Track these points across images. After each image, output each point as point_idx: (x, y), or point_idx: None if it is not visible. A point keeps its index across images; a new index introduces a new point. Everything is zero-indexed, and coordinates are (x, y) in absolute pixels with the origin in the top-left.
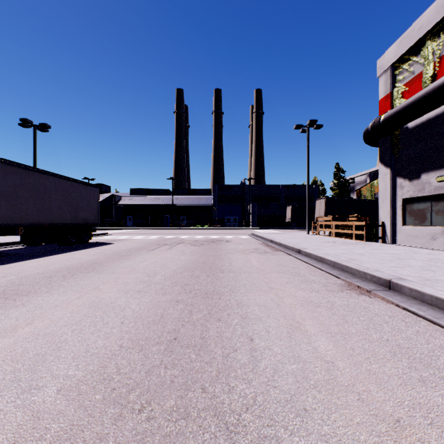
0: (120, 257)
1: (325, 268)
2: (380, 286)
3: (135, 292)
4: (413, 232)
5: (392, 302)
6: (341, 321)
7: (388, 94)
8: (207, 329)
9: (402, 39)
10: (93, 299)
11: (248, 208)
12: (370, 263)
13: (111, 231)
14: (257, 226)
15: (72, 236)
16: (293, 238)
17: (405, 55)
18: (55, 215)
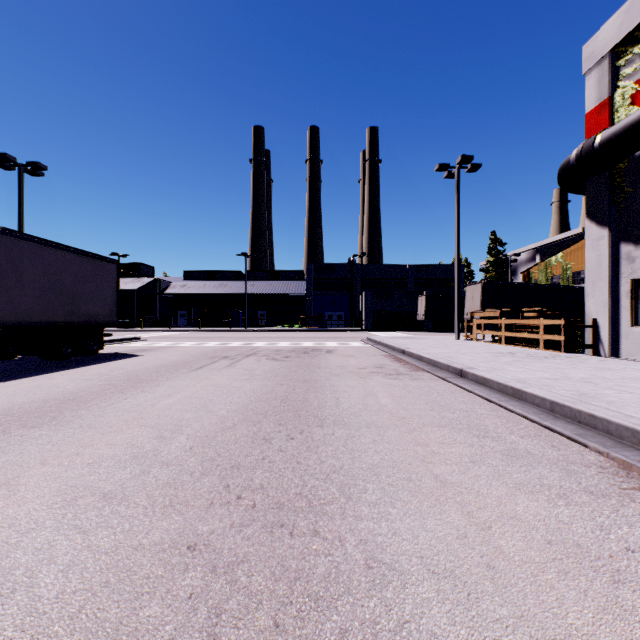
0: (132, 384)
1: (536, 416)
2: None
3: (96, 500)
4: None
5: None
6: None
7: (605, 100)
8: None
9: (634, 1)
10: None
11: (360, 299)
12: (635, 406)
13: (150, 334)
14: (372, 326)
15: (67, 344)
16: (439, 347)
17: (638, 31)
18: (31, 308)
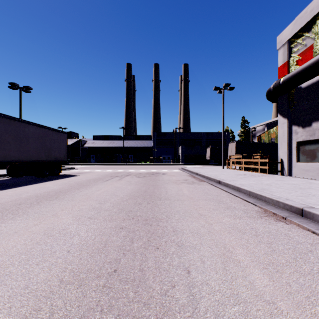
0: (80, 186)
1: (242, 196)
2: (293, 213)
3: (86, 218)
4: (305, 167)
5: (308, 229)
6: (269, 250)
7: (286, 62)
8: (146, 259)
9: (297, 20)
10: (49, 225)
11: (178, 149)
12: (279, 192)
13: (78, 166)
14: (185, 162)
15: (46, 170)
16: (213, 172)
17: (299, 32)
18: (32, 154)
